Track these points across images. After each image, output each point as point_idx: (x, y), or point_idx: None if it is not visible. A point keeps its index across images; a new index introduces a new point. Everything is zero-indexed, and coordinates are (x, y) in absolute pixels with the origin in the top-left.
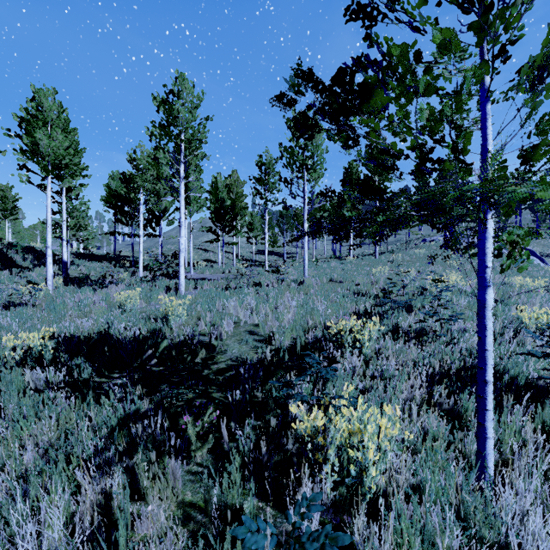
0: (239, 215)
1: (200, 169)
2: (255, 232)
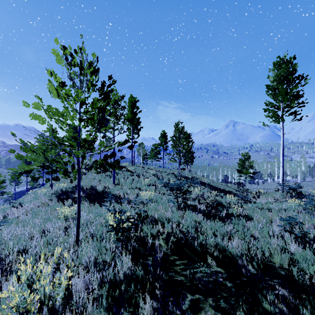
0: None
1: None
2: None
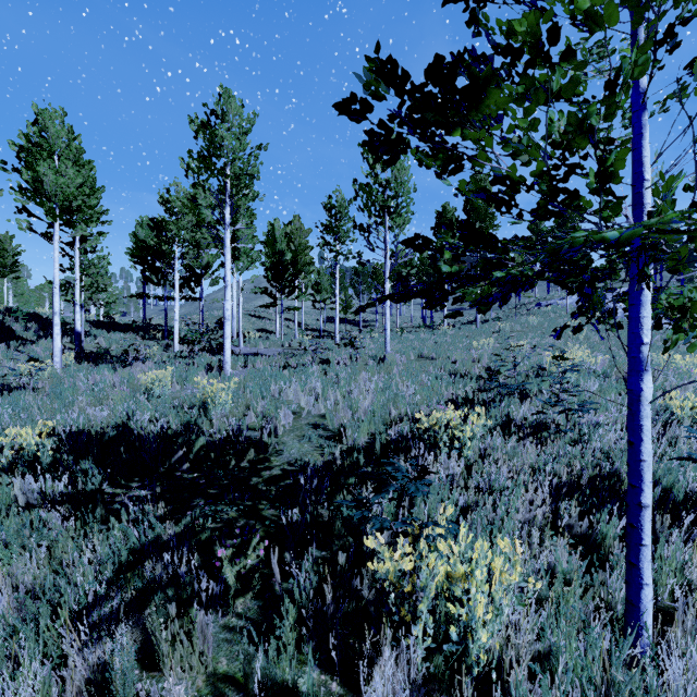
0: (302, 272)
1: (252, 214)
2: (323, 294)
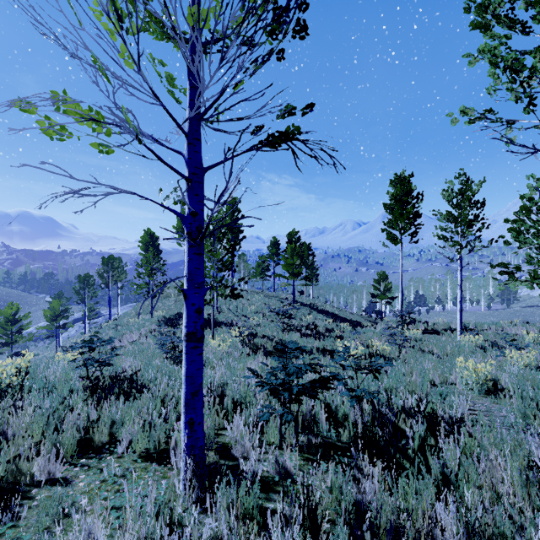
0: None
1: None
2: None
